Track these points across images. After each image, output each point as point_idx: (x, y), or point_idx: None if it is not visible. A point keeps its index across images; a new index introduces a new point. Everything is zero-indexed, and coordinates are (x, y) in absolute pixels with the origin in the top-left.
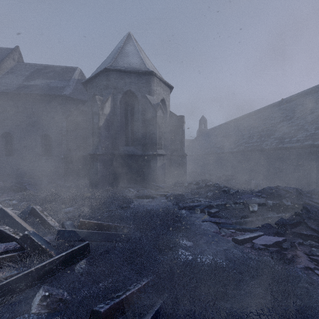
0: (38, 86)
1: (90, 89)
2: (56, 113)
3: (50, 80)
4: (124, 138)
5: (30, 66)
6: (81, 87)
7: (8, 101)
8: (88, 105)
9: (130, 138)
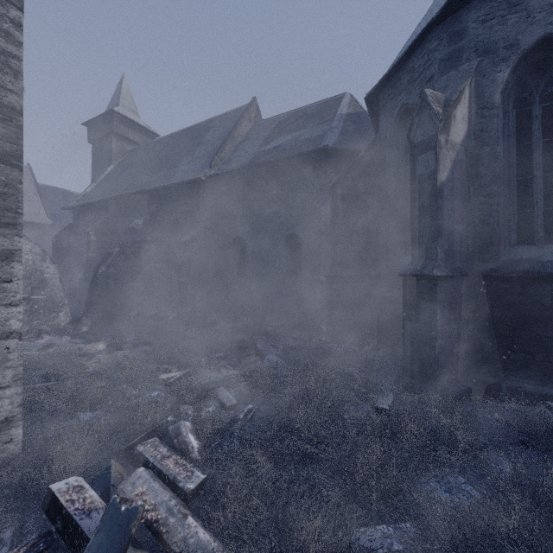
0: (280, 148)
1: (390, 101)
2: (309, 190)
3: (299, 132)
4: (513, 218)
5: (269, 121)
6: (354, 128)
7: (241, 184)
8: (382, 147)
9: (542, 215)
